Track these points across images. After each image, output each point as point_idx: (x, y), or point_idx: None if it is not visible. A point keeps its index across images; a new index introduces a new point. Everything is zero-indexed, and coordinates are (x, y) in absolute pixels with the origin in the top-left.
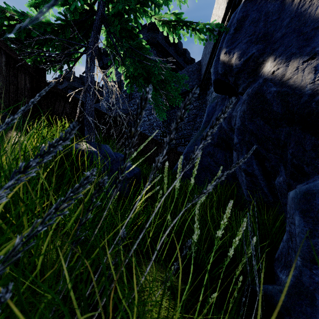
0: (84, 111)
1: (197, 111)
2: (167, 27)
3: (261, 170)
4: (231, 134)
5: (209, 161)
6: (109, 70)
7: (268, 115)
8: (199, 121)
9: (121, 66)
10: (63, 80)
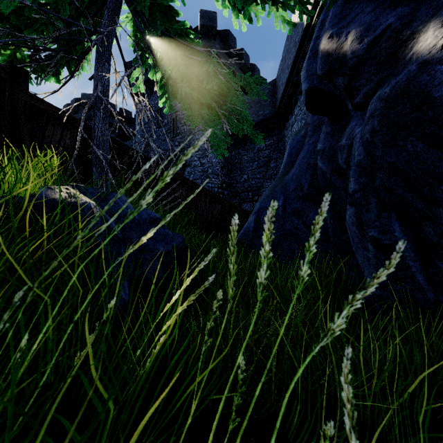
0: (92, 141)
1: (271, 152)
2: (230, 1)
3: (411, 240)
4: (335, 180)
5: (295, 224)
6: (134, 74)
7: (438, 130)
8: (273, 167)
9: (154, 67)
10: (78, 108)
